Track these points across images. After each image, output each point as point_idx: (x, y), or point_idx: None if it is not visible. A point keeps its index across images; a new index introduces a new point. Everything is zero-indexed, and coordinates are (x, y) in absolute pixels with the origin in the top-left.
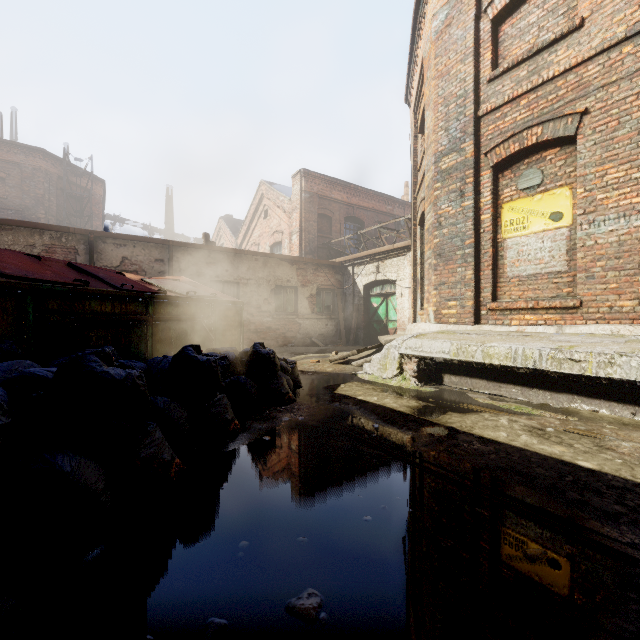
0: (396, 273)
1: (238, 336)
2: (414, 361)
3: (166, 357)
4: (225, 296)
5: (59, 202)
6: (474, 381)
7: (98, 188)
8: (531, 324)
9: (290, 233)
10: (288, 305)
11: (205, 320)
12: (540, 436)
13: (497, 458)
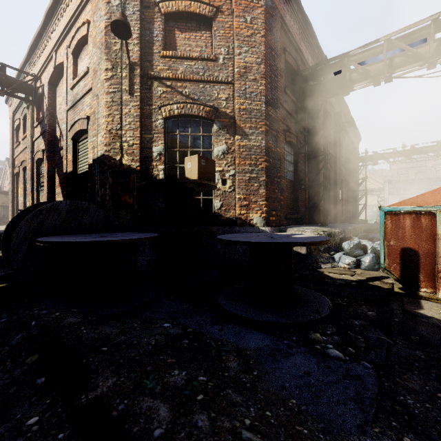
0: None
1: None
2: None
3: None
4: None
5: None
6: None
7: None
8: None
9: None
10: (5, 214)
11: None
12: None
13: None
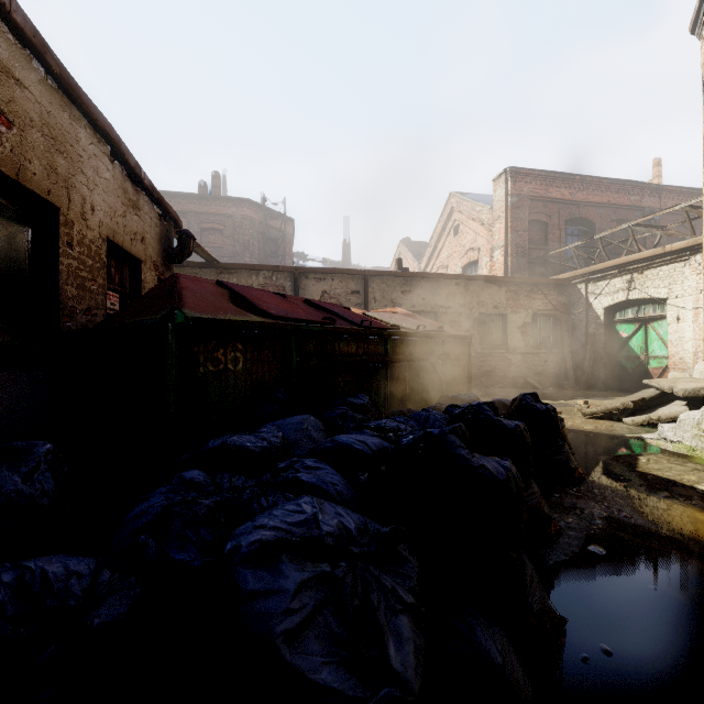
0: (667, 288)
1: (465, 378)
2: None
3: (427, 411)
4: (450, 329)
5: (260, 245)
6: None
7: (289, 228)
8: None
9: (490, 249)
10: (494, 337)
11: (436, 360)
12: None
13: None
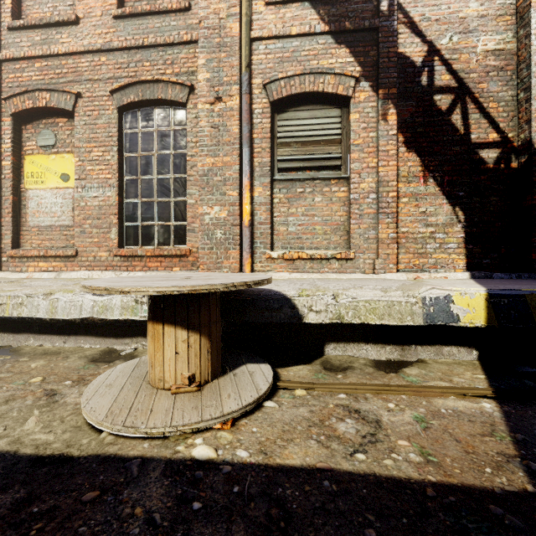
0: None
1: None
2: None
3: None
4: None
5: None
6: None
7: None
8: (44, 271)
9: None
10: None
11: None
12: None
13: None
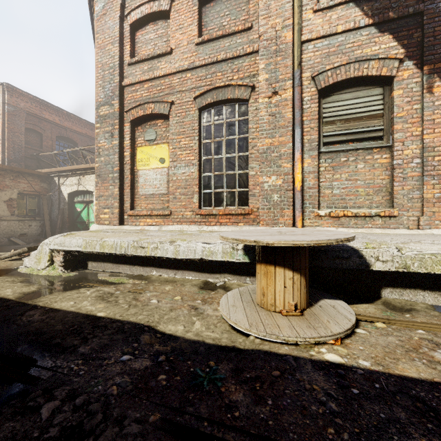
0: (93, 186)
1: None
2: (61, 254)
3: None
4: None
5: None
6: (106, 264)
7: None
8: (150, 225)
9: None
10: None
11: None
12: (102, 299)
13: (38, 324)
